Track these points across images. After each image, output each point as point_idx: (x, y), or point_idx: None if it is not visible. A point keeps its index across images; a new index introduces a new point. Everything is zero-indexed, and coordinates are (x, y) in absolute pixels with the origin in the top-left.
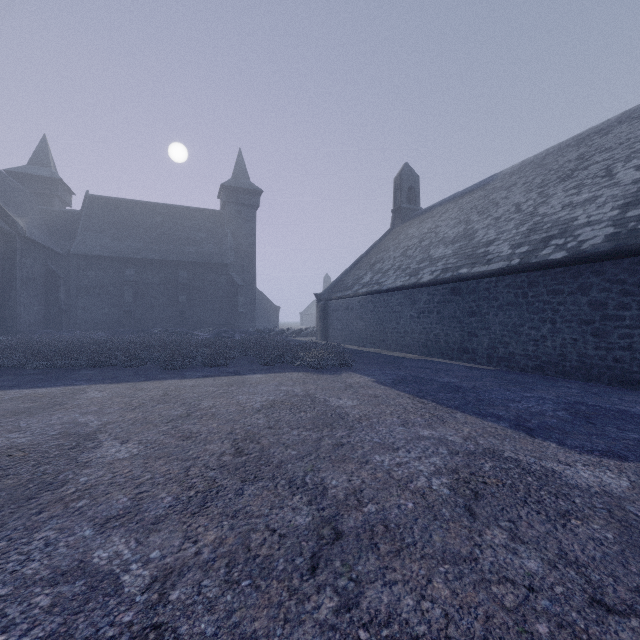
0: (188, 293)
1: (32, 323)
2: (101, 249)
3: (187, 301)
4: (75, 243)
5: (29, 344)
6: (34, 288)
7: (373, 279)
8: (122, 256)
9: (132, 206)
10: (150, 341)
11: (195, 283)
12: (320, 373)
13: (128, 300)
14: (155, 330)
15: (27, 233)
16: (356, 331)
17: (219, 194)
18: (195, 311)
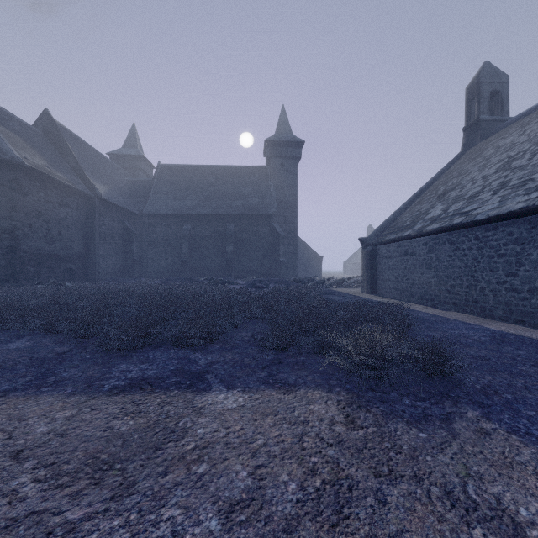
0: (235, 244)
1: (110, 271)
2: (165, 208)
3: (234, 251)
4: (147, 204)
5: (49, 294)
6: (112, 242)
7: (449, 210)
8: (181, 213)
9: (191, 170)
10: (167, 292)
11: (241, 234)
12: (384, 406)
13: (185, 251)
14: (201, 278)
15: (105, 196)
16: (420, 284)
17: (264, 151)
18: (241, 261)
